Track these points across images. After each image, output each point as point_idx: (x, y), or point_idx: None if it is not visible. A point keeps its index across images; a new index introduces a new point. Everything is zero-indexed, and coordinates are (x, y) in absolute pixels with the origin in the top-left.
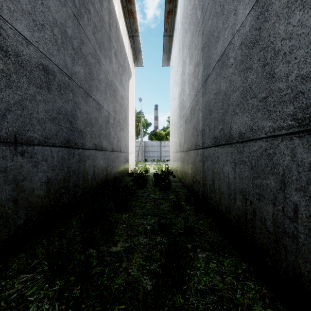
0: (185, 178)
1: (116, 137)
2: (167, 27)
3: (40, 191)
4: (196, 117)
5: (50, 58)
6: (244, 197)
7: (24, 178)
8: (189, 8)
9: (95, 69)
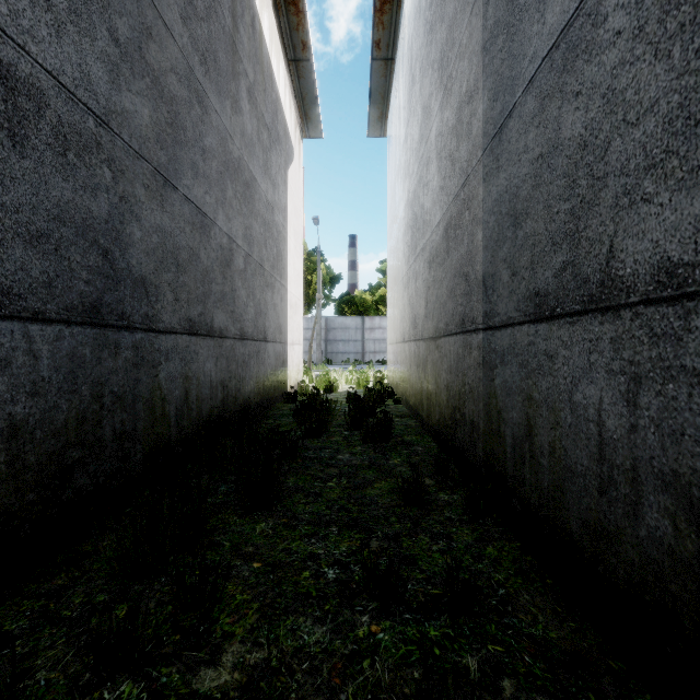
0: (428, 407)
1: (254, 304)
2: (381, 36)
3: None
4: (464, 244)
5: (24, 45)
6: (689, 504)
7: None
8: None
9: (190, 117)
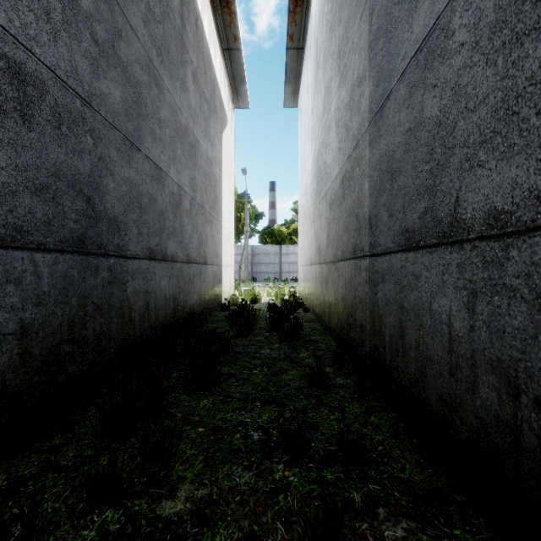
0: (329, 314)
1: (197, 236)
2: (294, 31)
3: None
4: (356, 192)
5: (31, 48)
6: (508, 381)
7: None
8: None
9: (149, 96)
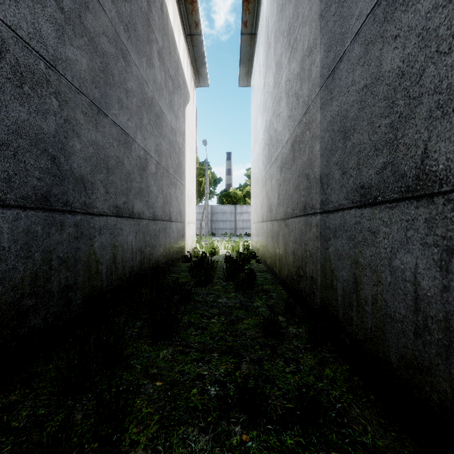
0: (280, 266)
1: (162, 196)
2: (248, 18)
3: None
4: (306, 154)
5: None
6: None
7: None
8: None
9: (117, 67)
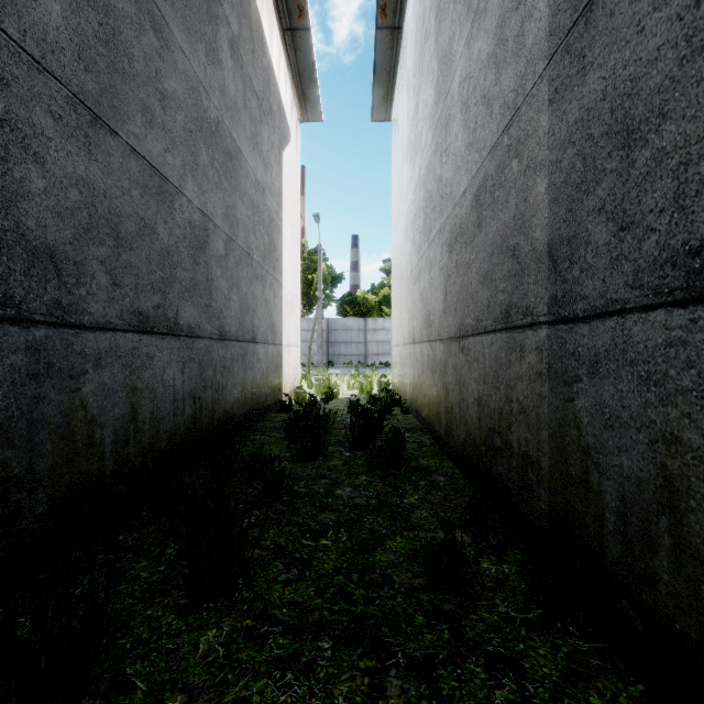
0: (449, 424)
1: (238, 299)
2: None
3: None
4: (510, 206)
5: None
6: None
7: None
8: None
9: (139, 44)
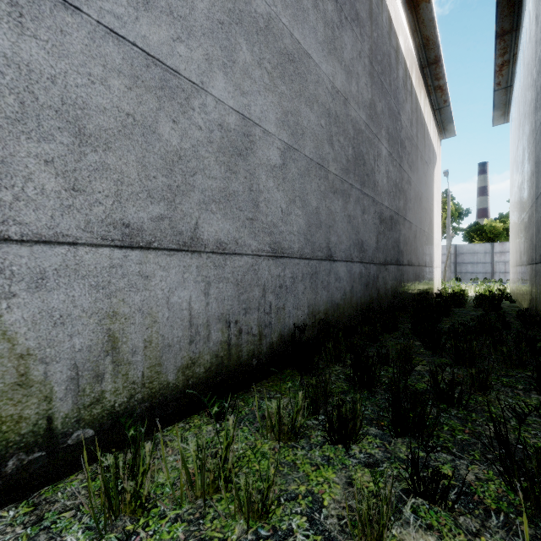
0: (524, 299)
1: (422, 250)
2: (501, 80)
3: (389, 292)
4: (531, 229)
5: (392, 209)
6: None
7: (386, 283)
8: (527, 96)
9: (408, 192)
